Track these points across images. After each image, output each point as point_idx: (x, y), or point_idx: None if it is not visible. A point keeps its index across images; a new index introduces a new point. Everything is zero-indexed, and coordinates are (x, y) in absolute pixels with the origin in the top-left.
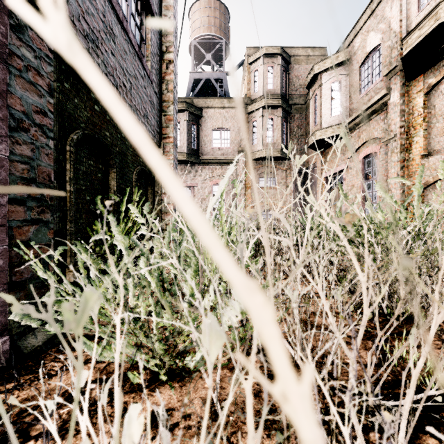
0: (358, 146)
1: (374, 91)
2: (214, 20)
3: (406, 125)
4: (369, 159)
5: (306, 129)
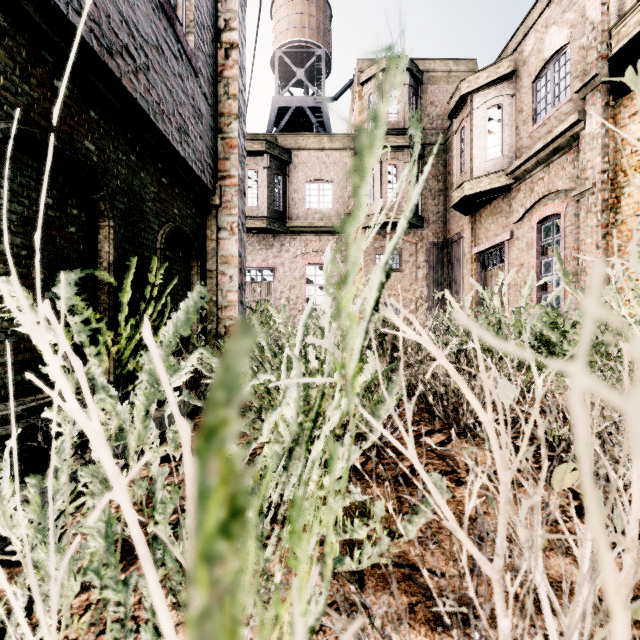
0: (530, 205)
1: (556, 118)
2: (309, 19)
3: (612, 169)
4: (548, 225)
5: (447, 181)
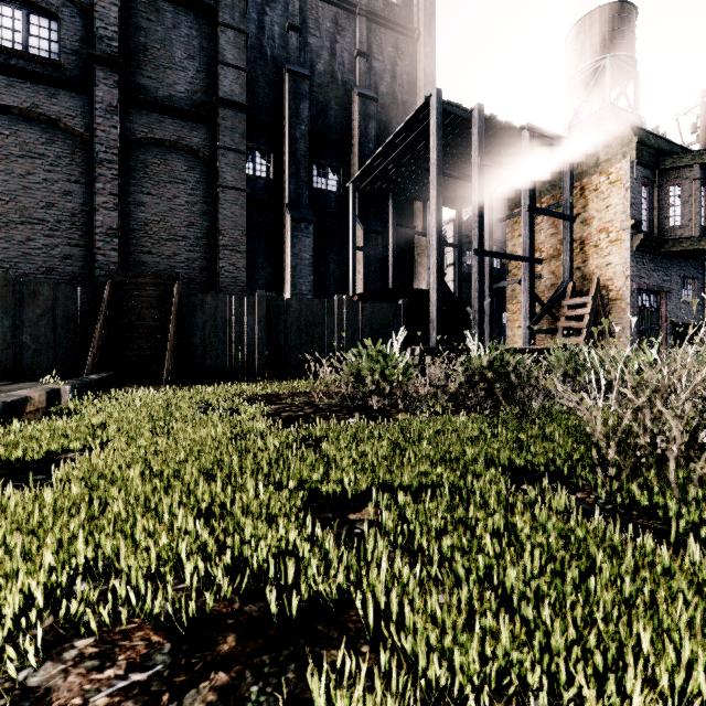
0: None
1: None
2: None
3: None
4: None
5: None
